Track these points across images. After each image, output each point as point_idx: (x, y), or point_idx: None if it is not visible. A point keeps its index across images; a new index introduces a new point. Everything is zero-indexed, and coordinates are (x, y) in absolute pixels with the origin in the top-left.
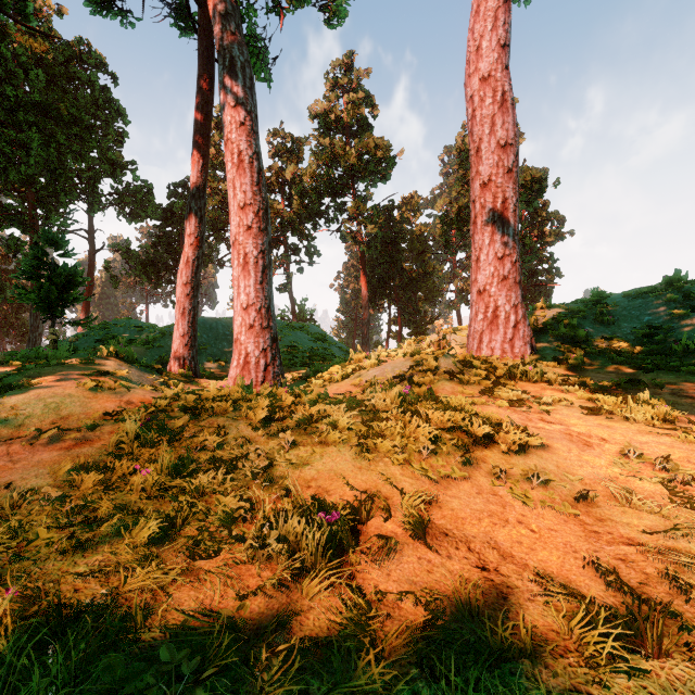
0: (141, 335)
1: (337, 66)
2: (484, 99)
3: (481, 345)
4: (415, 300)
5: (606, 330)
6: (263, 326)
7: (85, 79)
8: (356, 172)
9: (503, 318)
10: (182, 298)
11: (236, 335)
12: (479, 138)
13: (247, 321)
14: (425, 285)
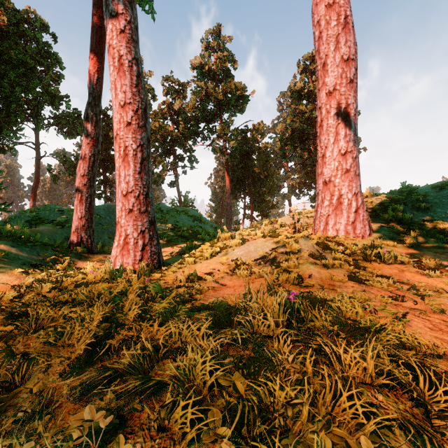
0: (62, 216)
1: (209, 34)
2: (330, 22)
3: (327, 227)
4: (262, 193)
5: (424, 214)
6: (141, 210)
7: (32, 36)
8: (222, 105)
9: (346, 204)
10: (80, 187)
11: (117, 218)
12: (325, 54)
13: (126, 207)
14: (268, 183)
